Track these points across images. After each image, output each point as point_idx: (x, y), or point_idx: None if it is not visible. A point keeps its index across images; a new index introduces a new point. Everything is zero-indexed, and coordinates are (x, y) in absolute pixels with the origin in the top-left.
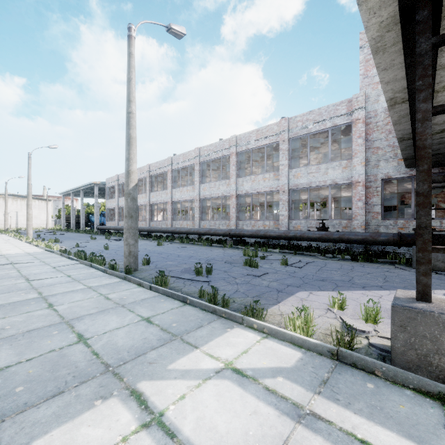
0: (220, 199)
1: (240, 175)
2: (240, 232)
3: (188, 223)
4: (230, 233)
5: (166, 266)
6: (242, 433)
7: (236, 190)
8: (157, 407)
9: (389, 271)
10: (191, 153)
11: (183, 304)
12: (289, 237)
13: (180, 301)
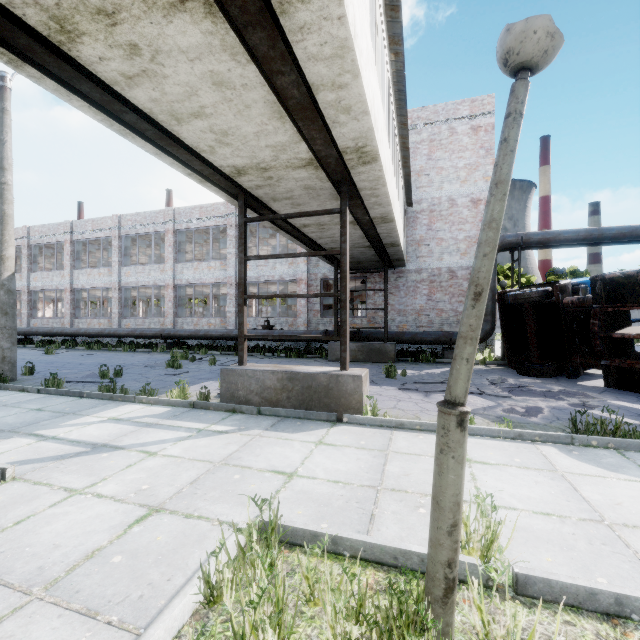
0: (155, 288)
1: (179, 260)
2: (176, 332)
3: (102, 321)
4: (163, 334)
5: (60, 374)
6: (108, 433)
7: (173, 279)
8: (51, 435)
9: (305, 363)
10: (106, 220)
11: (80, 398)
12: (232, 337)
13: (76, 397)
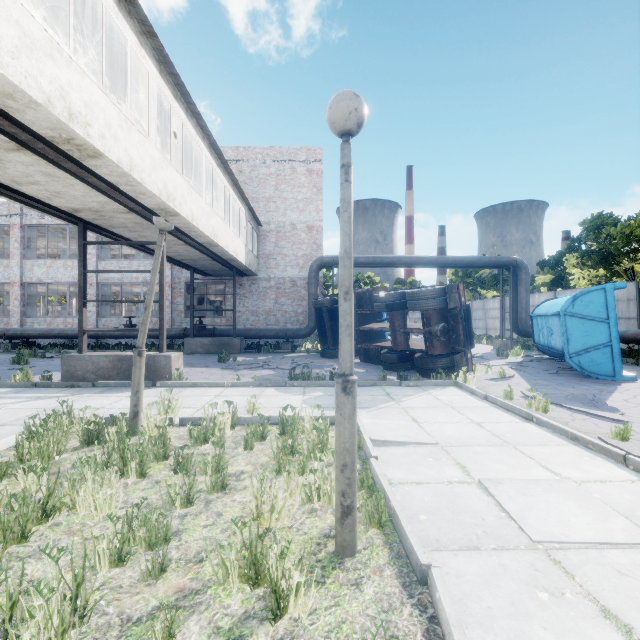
0: None
1: (29, 256)
2: (24, 332)
3: None
4: (7, 333)
5: None
6: None
7: (20, 276)
8: None
9: None
10: None
11: None
12: (91, 335)
13: None
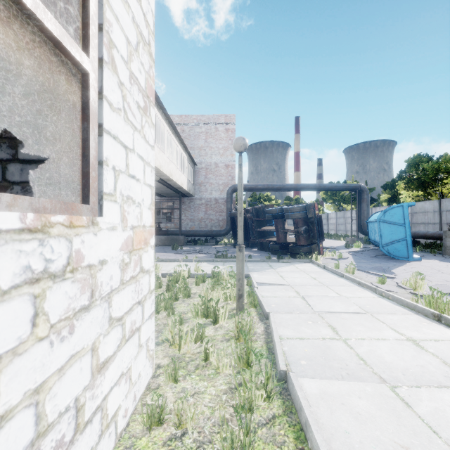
0: None
1: None
2: None
3: None
4: None
5: None
6: None
7: None
8: None
9: None
10: None
11: None
12: None
13: None
